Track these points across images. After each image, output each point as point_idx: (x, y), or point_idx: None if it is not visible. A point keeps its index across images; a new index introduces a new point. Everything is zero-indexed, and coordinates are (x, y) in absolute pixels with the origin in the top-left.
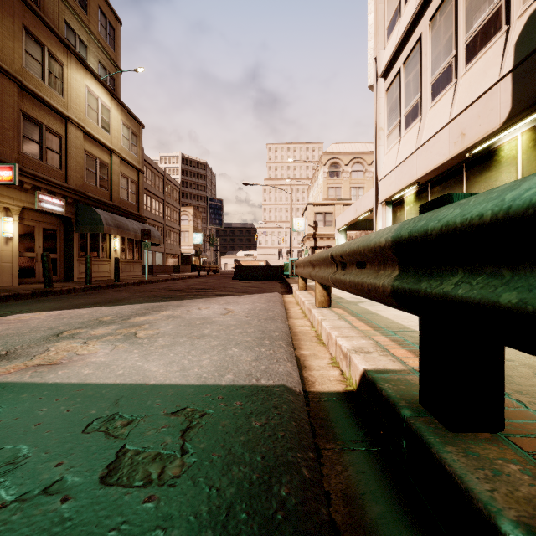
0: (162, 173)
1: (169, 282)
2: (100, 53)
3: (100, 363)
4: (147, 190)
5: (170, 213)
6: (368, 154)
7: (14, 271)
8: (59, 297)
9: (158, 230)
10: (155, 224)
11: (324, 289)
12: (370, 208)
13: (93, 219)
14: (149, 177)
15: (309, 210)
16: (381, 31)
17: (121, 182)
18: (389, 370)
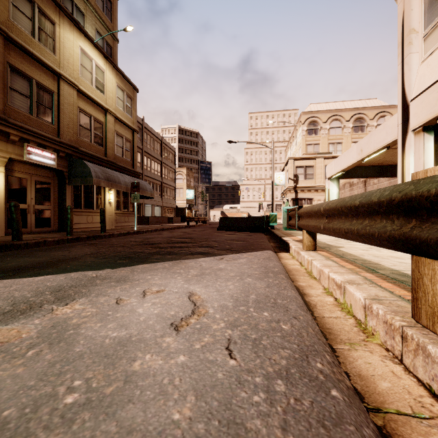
0: (160, 139)
1: (155, 233)
2: (97, 22)
3: None
4: (147, 153)
5: (167, 173)
6: (346, 111)
7: None
8: (4, 254)
9: (157, 187)
10: (154, 182)
11: None
12: (390, 141)
13: (83, 171)
14: (149, 142)
15: (290, 164)
16: None
17: (115, 140)
18: None
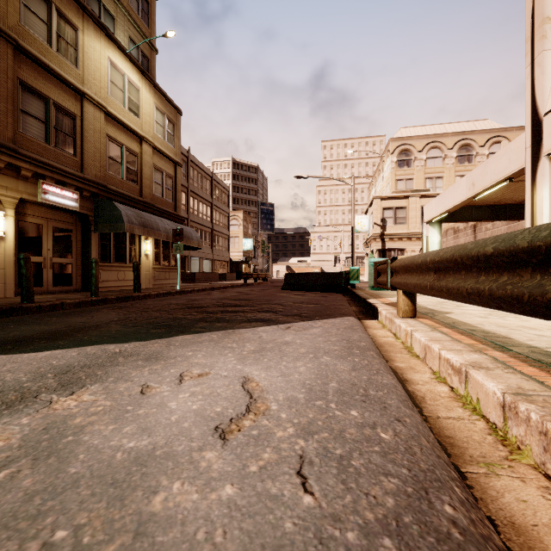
0: (210, 175)
1: (203, 293)
2: (130, 27)
3: None
4: (194, 193)
5: (218, 218)
6: (448, 136)
7: (8, 279)
8: (8, 320)
9: (206, 235)
10: (202, 229)
11: None
12: (514, 171)
13: (113, 215)
14: (196, 179)
15: (375, 205)
16: None
17: (153, 175)
18: None
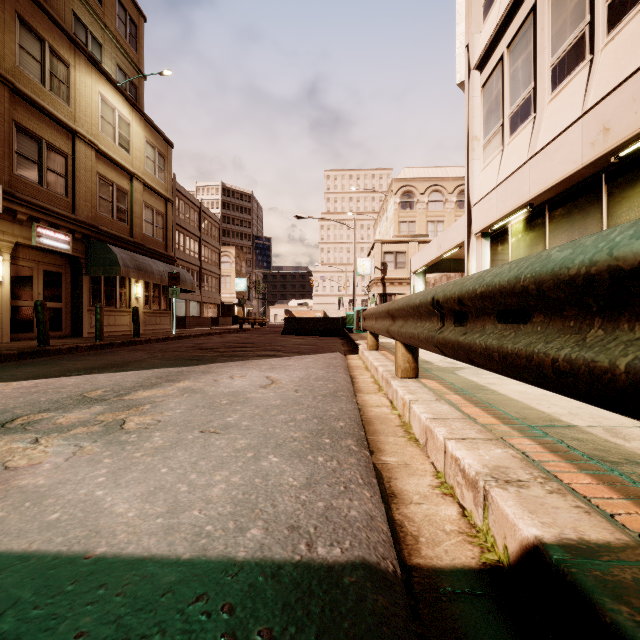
0: (198, 206)
1: (203, 338)
2: (118, 54)
3: (29, 492)
4: (180, 226)
5: (208, 254)
6: (448, 180)
7: (4, 325)
8: (51, 359)
9: (193, 274)
10: (189, 267)
11: (409, 351)
12: (460, 242)
13: (107, 258)
14: (182, 211)
15: (376, 249)
16: (475, 9)
17: (144, 213)
18: (597, 546)
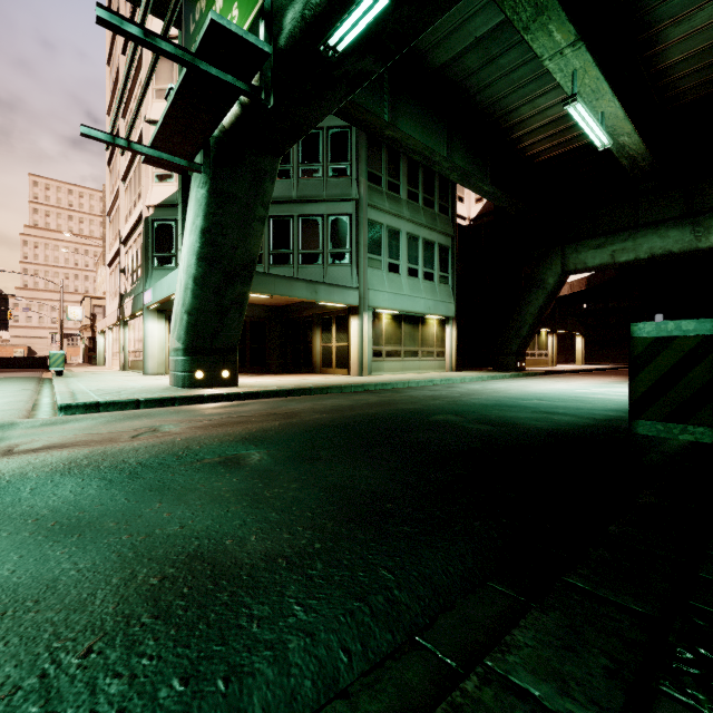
0: None
1: None
2: None
3: None
4: None
5: None
6: None
7: None
8: None
9: None
10: None
11: None
12: (105, 328)
13: None
14: None
15: (87, 302)
16: (108, 244)
17: None
18: None
